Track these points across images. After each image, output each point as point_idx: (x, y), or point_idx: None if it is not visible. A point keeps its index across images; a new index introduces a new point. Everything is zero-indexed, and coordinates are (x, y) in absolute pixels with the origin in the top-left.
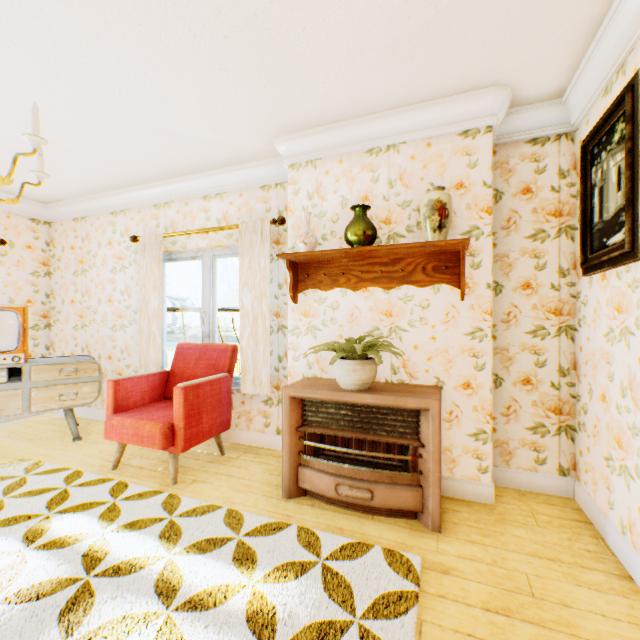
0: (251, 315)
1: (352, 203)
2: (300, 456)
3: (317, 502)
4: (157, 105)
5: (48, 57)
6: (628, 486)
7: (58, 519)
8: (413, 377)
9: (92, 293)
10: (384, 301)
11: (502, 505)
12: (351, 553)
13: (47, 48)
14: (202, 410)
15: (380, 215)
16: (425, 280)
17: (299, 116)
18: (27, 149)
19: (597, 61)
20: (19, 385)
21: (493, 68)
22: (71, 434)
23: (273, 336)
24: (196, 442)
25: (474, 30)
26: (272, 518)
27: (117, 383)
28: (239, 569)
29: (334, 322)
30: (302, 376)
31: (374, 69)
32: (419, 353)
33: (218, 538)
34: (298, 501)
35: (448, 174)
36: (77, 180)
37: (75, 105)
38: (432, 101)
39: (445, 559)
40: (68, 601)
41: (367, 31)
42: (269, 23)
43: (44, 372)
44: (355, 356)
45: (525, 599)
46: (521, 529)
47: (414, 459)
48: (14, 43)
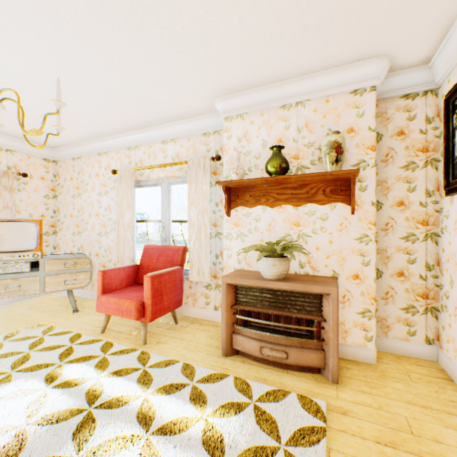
0: (196, 225)
1: (270, 144)
2: (234, 326)
3: (246, 359)
4: (133, 78)
5: (61, 46)
6: None
7: (67, 367)
8: (315, 270)
9: (85, 210)
10: (294, 215)
11: (383, 365)
12: (274, 397)
13: (60, 40)
14: (163, 292)
15: (291, 153)
16: (324, 199)
17: (232, 83)
18: (43, 111)
19: None
20: (37, 273)
21: (377, 43)
22: (71, 308)
23: (212, 240)
24: (159, 315)
25: (365, 16)
26: (215, 370)
27: (104, 273)
28: (194, 406)
29: (257, 230)
30: (233, 269)
31: (289, 47)
32: (320, 253)
33: (178, 383)
34: (232, 358)
35: (342, 122)
36: (75, 131)
37: (77, 79)
38: (330, 69)
39: (343, 404)
40: (78, 425)
41: (285, 19)
42: (215, 16)
43: (54, 265)
44: (274, 255)
45: (406, 436)
46: (399, 383)
47: (318, 330)
48: (39, 37)
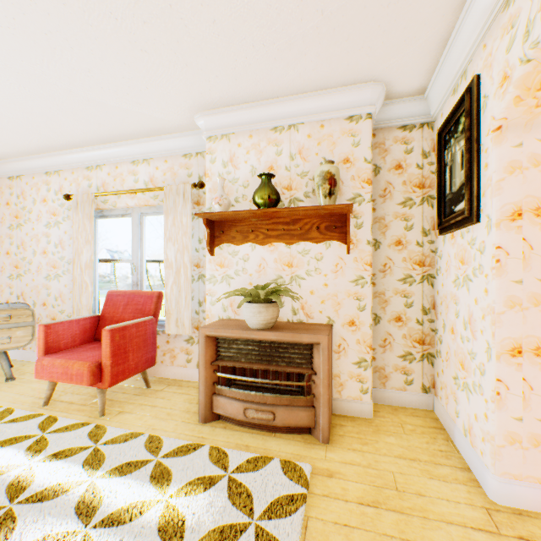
0: (174, 266)
1: (260, 172)
2: (214, 386)
3: (229, 425)
4: (85, 78)
5: None
6: (468, 398)
7: None
8: (310, 317)
9: (27, 245)
10: (286, 254)
11: (379, 419)
12: (254, 466)
13: None
14: (128, 349)
15: (283, 182)
16: (319, 237)
17: (214, 96)
18: None
19: (447, 67)
20: None
21: (371, 67)
22: (5, 375)
23: (194, 284)
24: (123, 378)
25: (354, 35)
26: (188, 441)
27: (48, 327)
28: (155, 487)
29: (245, 272)
30: (218, 318)
31: (275, 60)
32: (314, 297)
33: (138, 461)
34: (212, 425)
35: (337, 151)
36: (11, 141)
37: (4, 72)
38: (324, 90)
39: (331, 465)
40: None
41: (268, 28)
42: (183, 13)
43: None
44: (260, 300)
45: (390, 492)
46: (392, 437)
47: (309, 385)
48: None
